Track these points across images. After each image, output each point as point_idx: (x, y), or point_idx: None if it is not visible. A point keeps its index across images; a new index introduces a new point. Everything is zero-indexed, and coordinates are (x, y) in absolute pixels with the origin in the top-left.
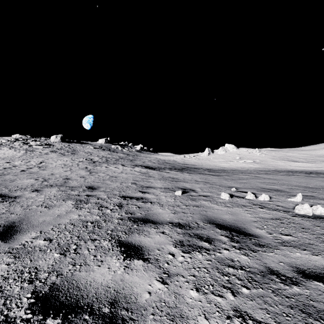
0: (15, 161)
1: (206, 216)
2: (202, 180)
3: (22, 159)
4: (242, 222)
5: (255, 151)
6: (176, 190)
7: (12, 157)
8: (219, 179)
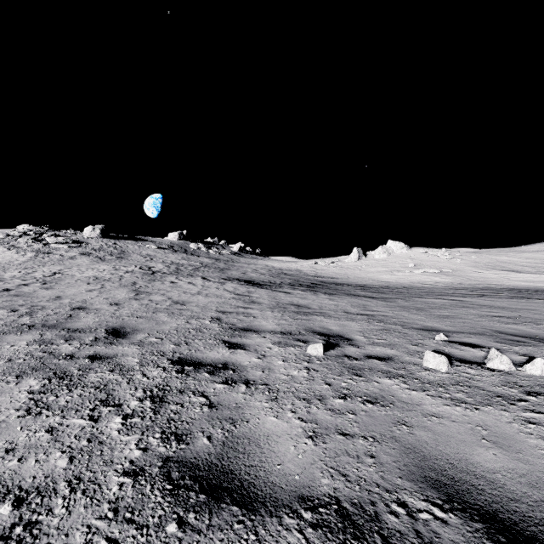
0: (8, 272)
1: (421, 458)
2: (359, 312)
3: (23, 268)
4: None
5: (442, 253)
6: (309, 339)
7: (8, 263)
8: (391, 308)
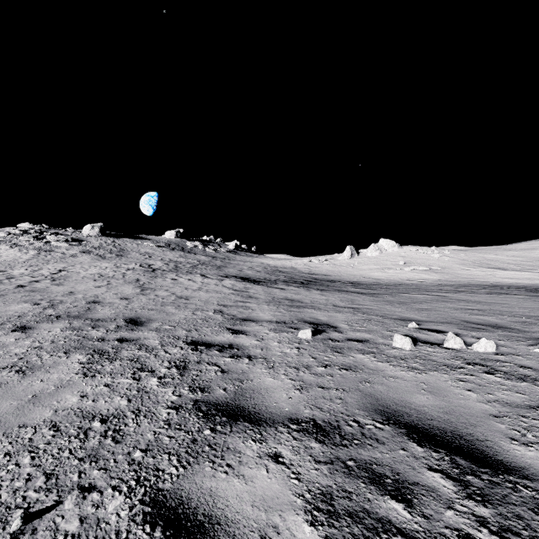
0: (16, 269)
1: (374, 399)
2: (347, 305)
3: (29, 266)
4: (466, 418)
5: (432, 251)
6: (300, 327)
7: (13, 261)
8: (377, 302)
